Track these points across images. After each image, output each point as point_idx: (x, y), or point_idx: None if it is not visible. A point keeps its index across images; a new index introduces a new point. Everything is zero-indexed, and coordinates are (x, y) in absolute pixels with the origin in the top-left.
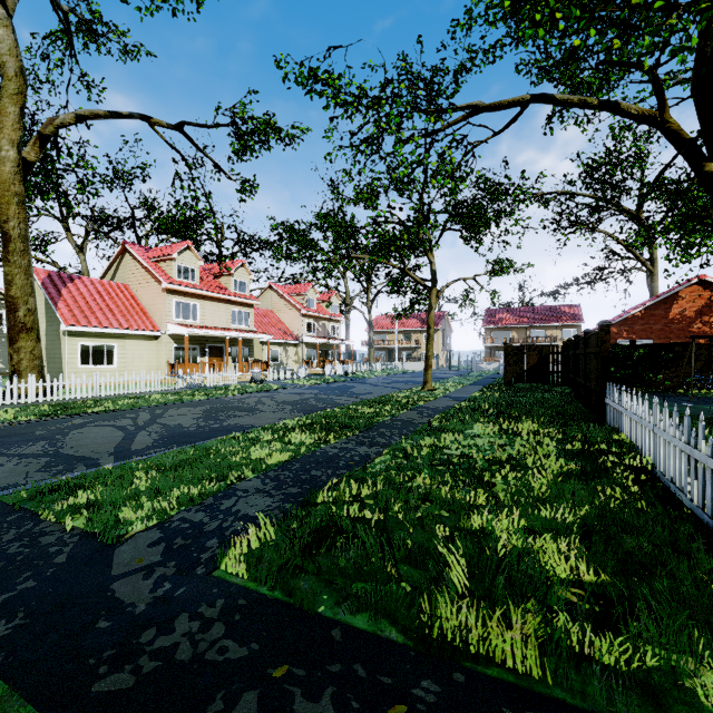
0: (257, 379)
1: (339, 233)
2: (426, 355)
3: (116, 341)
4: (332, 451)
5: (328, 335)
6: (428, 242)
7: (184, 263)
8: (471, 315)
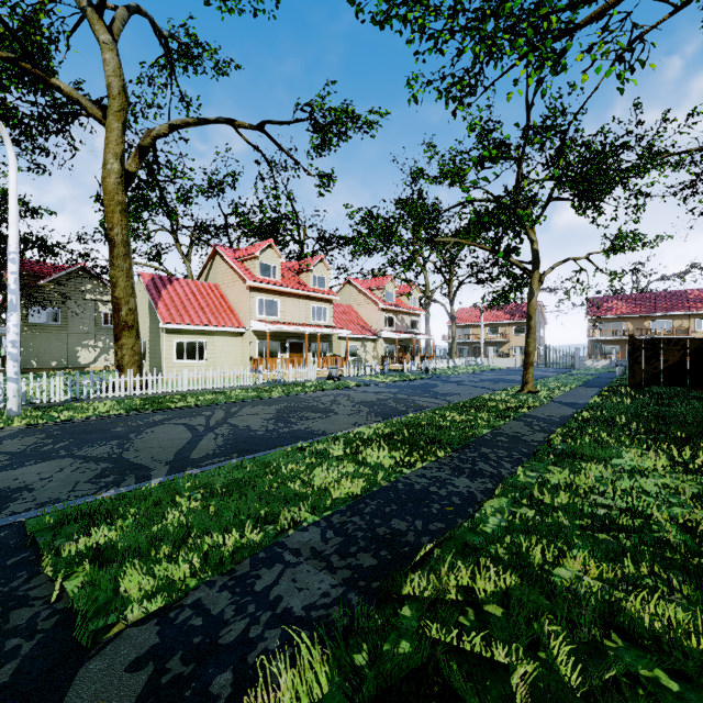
0: (335, 375)
1: (420, 218)
2: (525, 351)
3: (206, 337)
4: (419, 483)
5: (407, 330)
6: (531, 214)
7: (266, 261)
8: (582, 303)
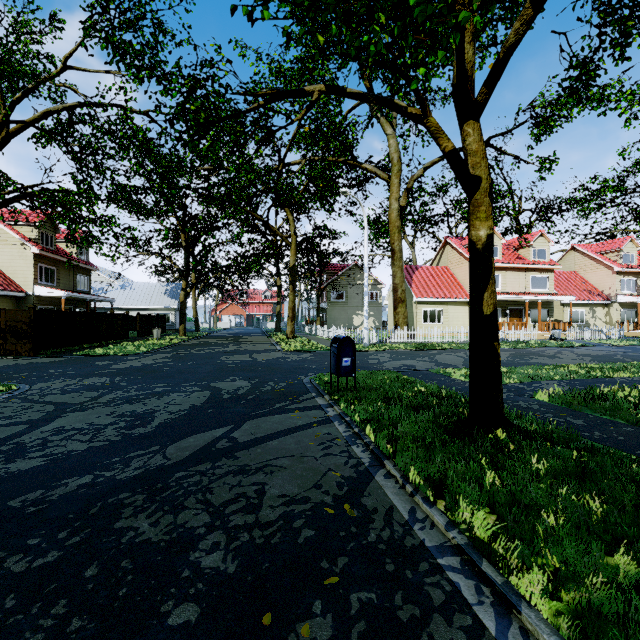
0: (557, 336)
1: None
2: None
3: (442, 307)
4: (620, 380)
5: None
6: None
7: None
8: None
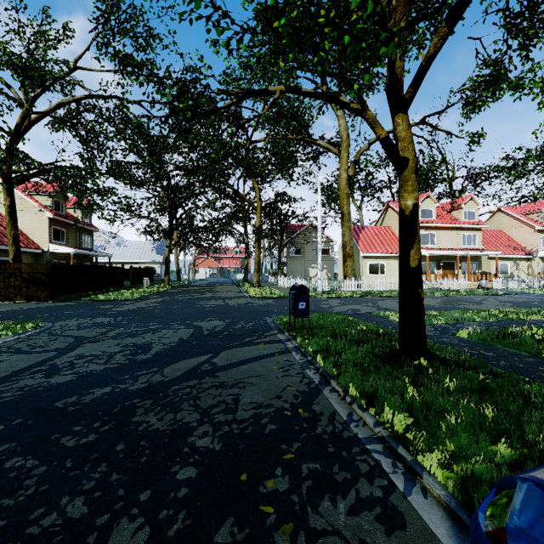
0: (484, 286)
1: None
2: None
3: (385, 260)
4: (532, 322)
5: None
6: None
7: (425, 207)
8: None
